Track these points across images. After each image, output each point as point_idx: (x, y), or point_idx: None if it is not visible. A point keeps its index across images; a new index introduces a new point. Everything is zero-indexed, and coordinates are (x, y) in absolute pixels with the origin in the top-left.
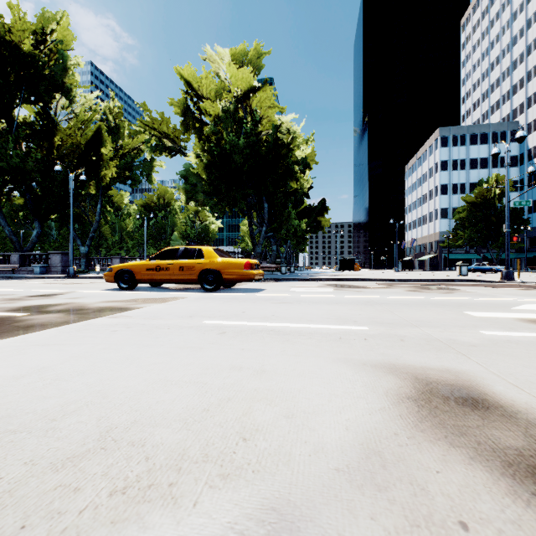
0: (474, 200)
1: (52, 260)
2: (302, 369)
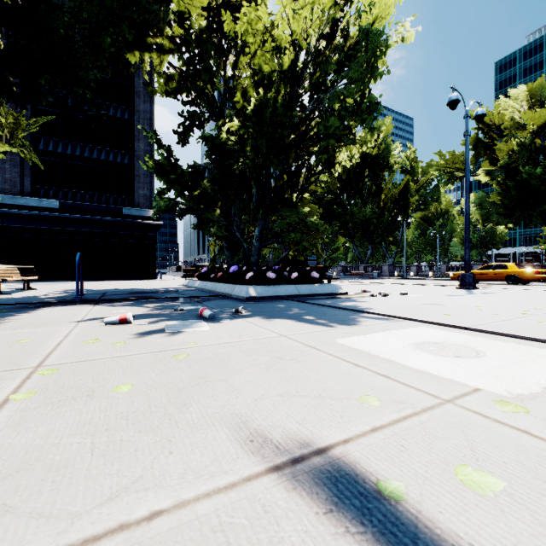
0: None
1: (382, 269)
2: None
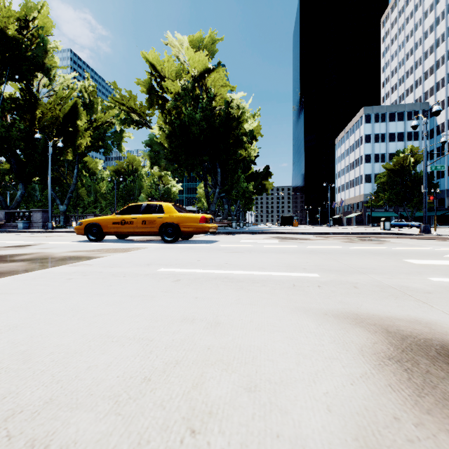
0: (393, 167)
1: (34, 217)
2: (260, 321)
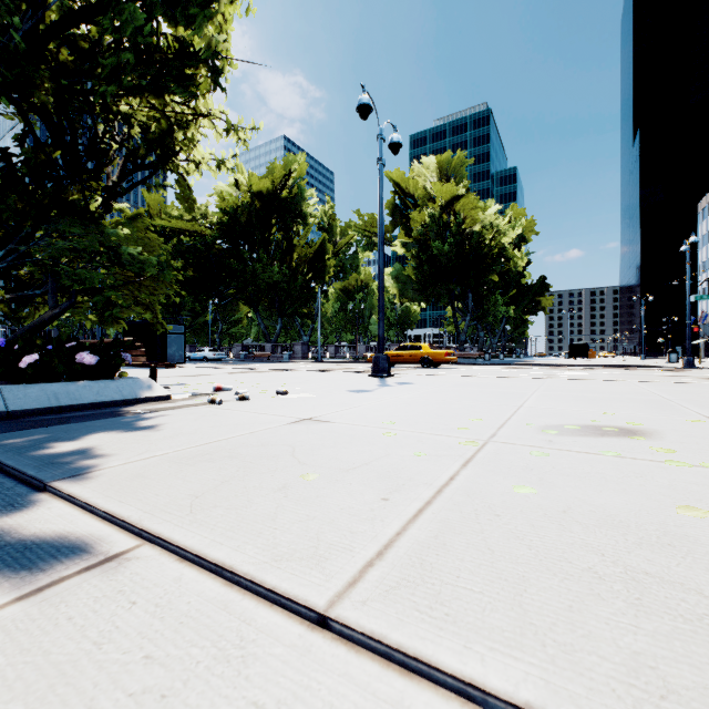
0: None
1: (295, 349)
2: None
